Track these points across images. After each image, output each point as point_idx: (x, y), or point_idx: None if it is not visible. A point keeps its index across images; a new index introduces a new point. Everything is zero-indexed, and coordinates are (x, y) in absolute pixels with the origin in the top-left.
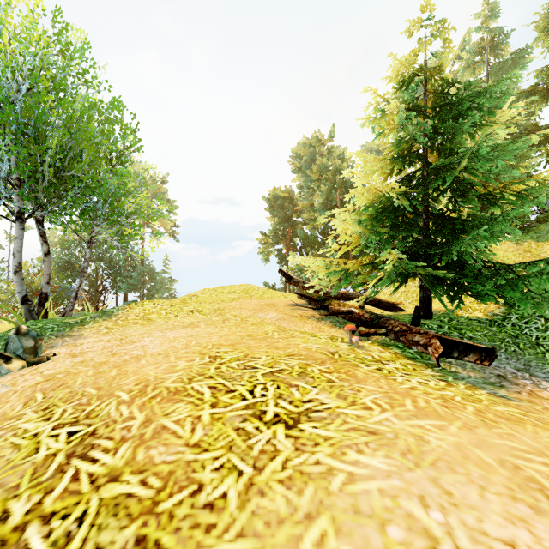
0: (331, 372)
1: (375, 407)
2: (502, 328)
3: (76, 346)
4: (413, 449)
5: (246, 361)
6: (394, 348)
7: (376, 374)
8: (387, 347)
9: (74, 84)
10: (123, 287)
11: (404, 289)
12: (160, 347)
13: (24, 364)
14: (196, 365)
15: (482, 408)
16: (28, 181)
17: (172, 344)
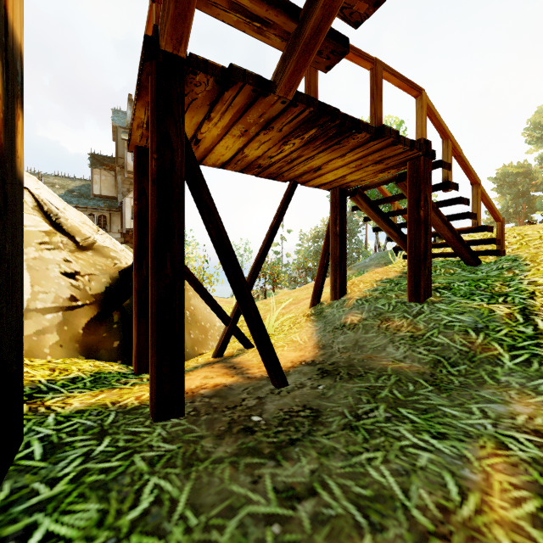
0: None
1: None
2: None
3: None
4: None
5: None
6: None
7: None
8: None
9: None
10: None
11: None
12: None
13: None
14: None
15: None
16: None
17: None
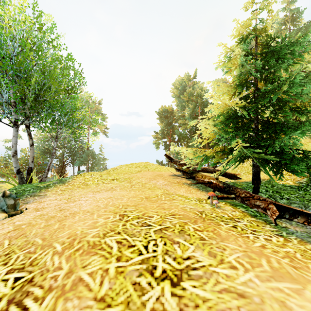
0: (202, 230)
1: (239, 266)
2: (306, 192)
3: (41, 202)
4: None
5: (143, 219)
6: (240, 208)
7: (233, 232)
8: (236, 207)
9: (46, 47)
10: (77, 163)
11: (240, 165)
12: (90, 206)
13: (6, 215)
14: (109, 222)
15: None
16: (20, 103)
17: (97, 203)
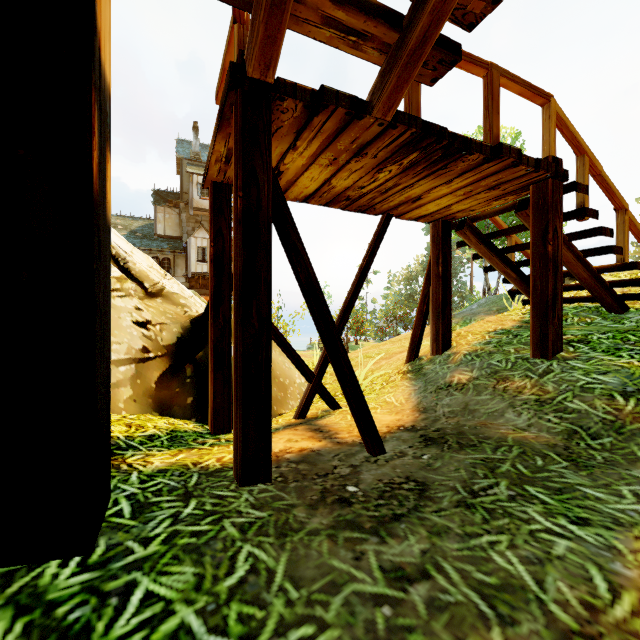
0: None
1: None
2: None
3: None
4: None
5: None
6: None
7: None
8: None
9: None
10: None
11: None
12: None
13: None
14: None
15: None
16: None
17: None
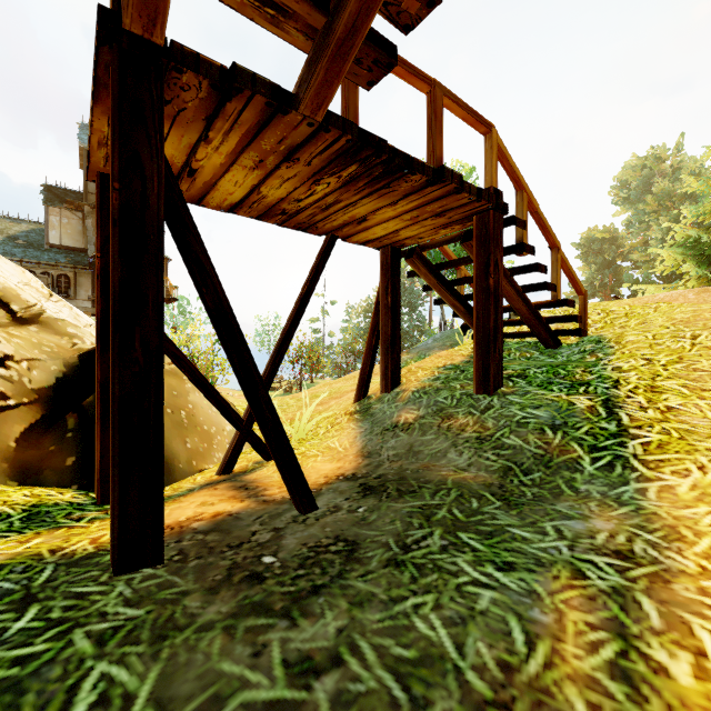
0: None
1: None
2: None
3: None
4: None
5: None
6: None
7: None
8: None
9: None
10: None
11: None
12: None
13: None
14: None
15: None
16: None
17: None
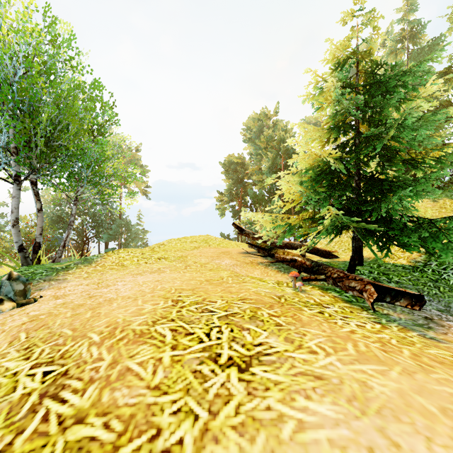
0: (279, 316)
1: (320, 350)
2: (423, 274)
3: (60, 289)
4: (357, 395)
5: (204, 305)
6: (332, 292)
7: (318, 317)
8: (326, 291)
9: (62, 69)
10: (105, 237)
11: (338, 239)
12: (131, 291)
13: (14, 305)
14: (160, 309)
15: (417, 352)
16: (23, 149)
17: (141, 288)
